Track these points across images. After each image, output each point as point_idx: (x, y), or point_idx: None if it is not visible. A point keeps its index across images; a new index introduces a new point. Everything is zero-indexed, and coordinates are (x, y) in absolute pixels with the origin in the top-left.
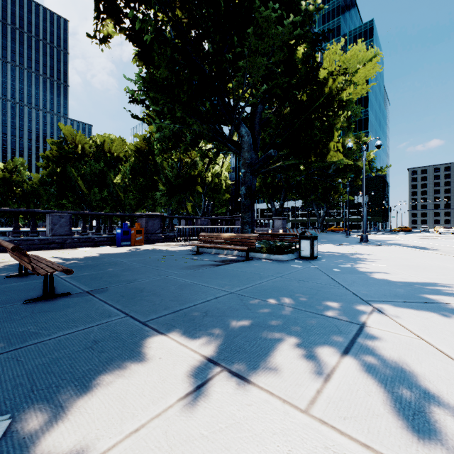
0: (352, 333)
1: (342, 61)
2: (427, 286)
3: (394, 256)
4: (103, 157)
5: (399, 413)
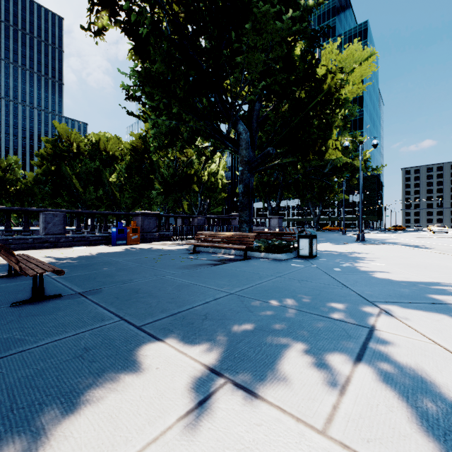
0: (362, 338)
1: (338, 60)
2: (431, 285)
3: (393, 255)
4: (99, 156)
5: (428, 433)
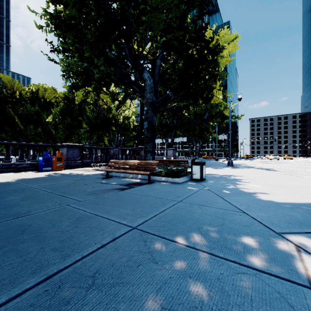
0: None
1: None
2: None
3: (259, 177)
4: (38, 102)
5: None
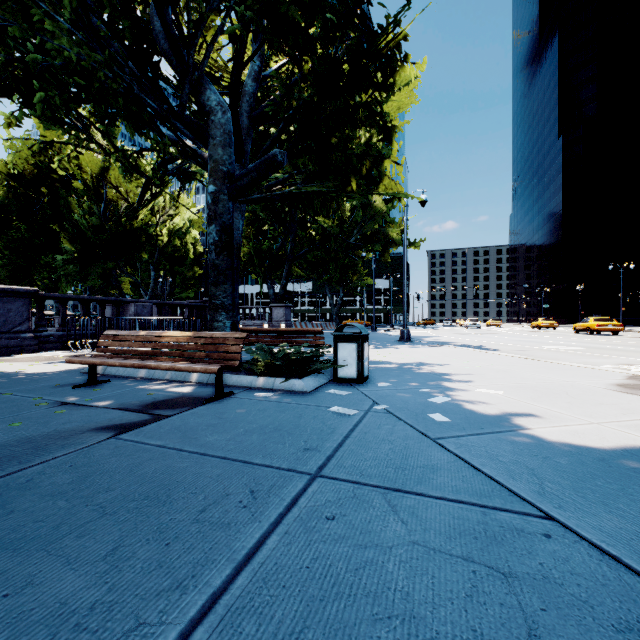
0: None
1: None
2: None
3: (479, 366)
4: None
5: None
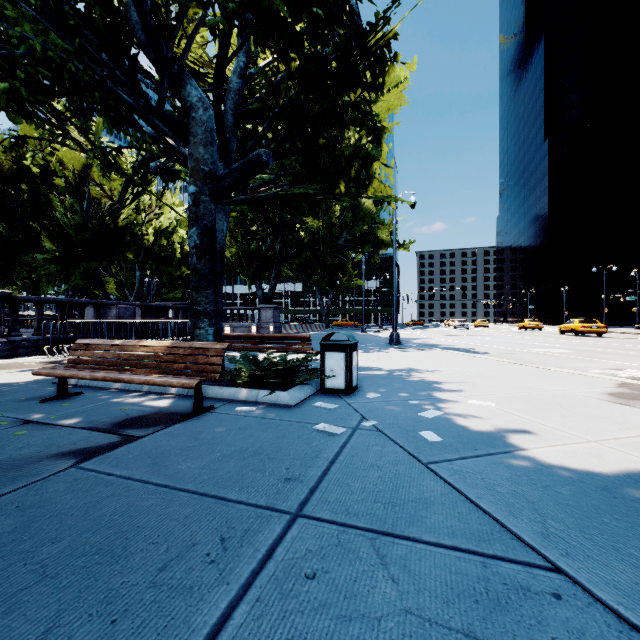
0: None
1: None
2: None
3: (469, 372)
4: None
5: None
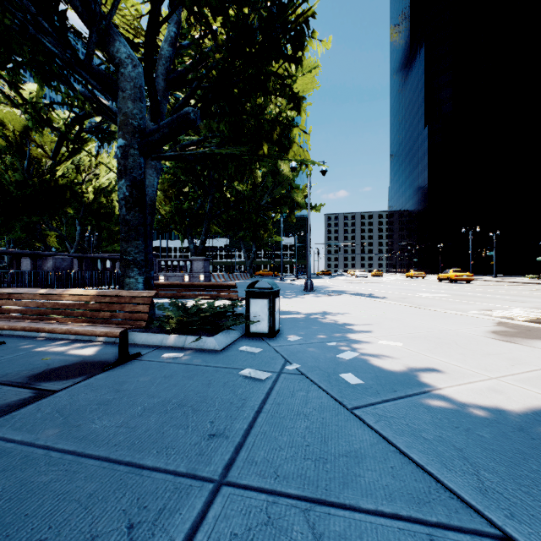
0: None
1: None
2: None
3: (375, 315)
4: None
5: None
